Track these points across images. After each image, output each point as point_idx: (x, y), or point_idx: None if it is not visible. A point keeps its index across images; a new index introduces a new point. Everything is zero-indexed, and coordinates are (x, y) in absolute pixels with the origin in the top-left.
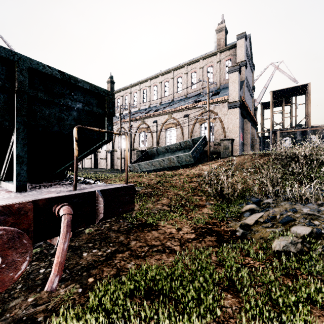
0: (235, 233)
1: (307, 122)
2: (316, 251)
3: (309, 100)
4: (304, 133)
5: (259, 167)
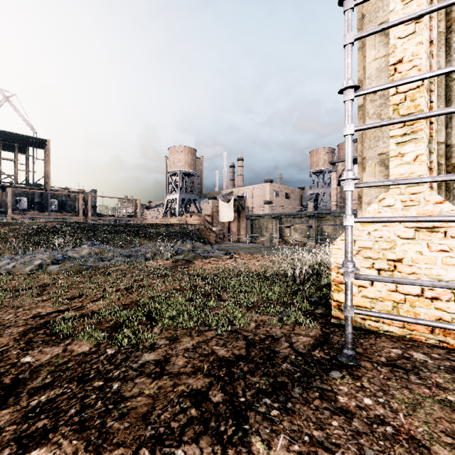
0: (2, 273)
1: (46, 183)
2: (44, 267)
3: (49, 159)
4: (43, 195)
5: (2, 236)
